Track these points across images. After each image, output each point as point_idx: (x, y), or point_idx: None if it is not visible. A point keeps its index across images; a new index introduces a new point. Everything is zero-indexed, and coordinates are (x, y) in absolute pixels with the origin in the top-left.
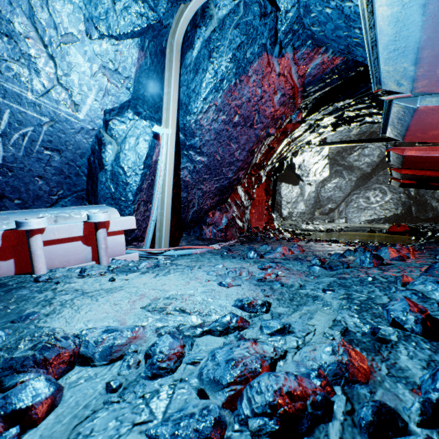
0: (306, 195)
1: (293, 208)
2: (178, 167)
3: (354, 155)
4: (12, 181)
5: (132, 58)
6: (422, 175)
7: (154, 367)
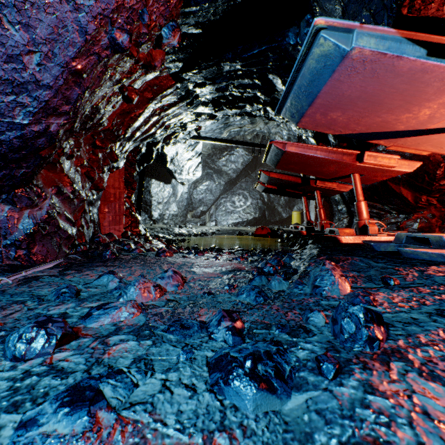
0: (179, 195)
1: (166, 210)
2: None
3: (223, 160)
4: None
5: None
6: (286, 180)
7: None
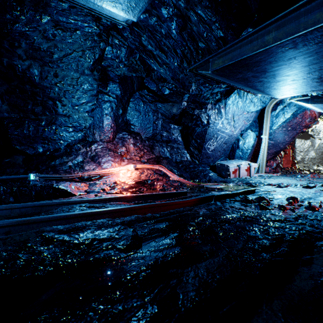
0: (316, 145)
1: (305, 155)
2: (260, 145)
3: None
4: (213, 153)
5: (253, 115)
6: None
7: (299, 185)
